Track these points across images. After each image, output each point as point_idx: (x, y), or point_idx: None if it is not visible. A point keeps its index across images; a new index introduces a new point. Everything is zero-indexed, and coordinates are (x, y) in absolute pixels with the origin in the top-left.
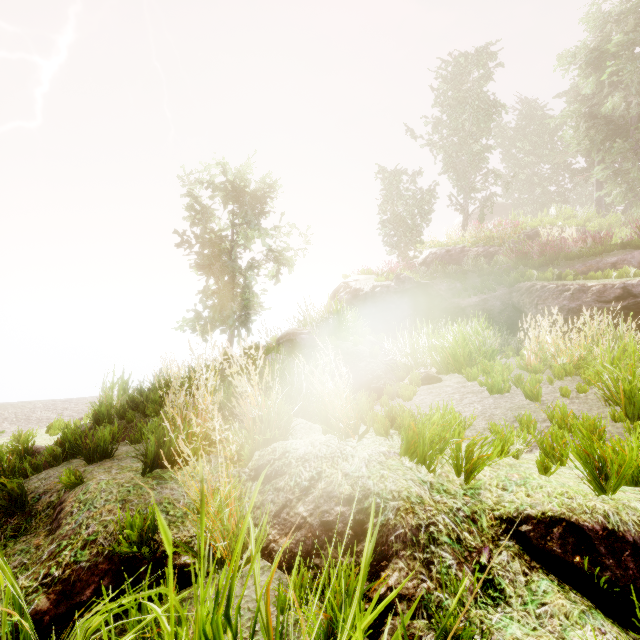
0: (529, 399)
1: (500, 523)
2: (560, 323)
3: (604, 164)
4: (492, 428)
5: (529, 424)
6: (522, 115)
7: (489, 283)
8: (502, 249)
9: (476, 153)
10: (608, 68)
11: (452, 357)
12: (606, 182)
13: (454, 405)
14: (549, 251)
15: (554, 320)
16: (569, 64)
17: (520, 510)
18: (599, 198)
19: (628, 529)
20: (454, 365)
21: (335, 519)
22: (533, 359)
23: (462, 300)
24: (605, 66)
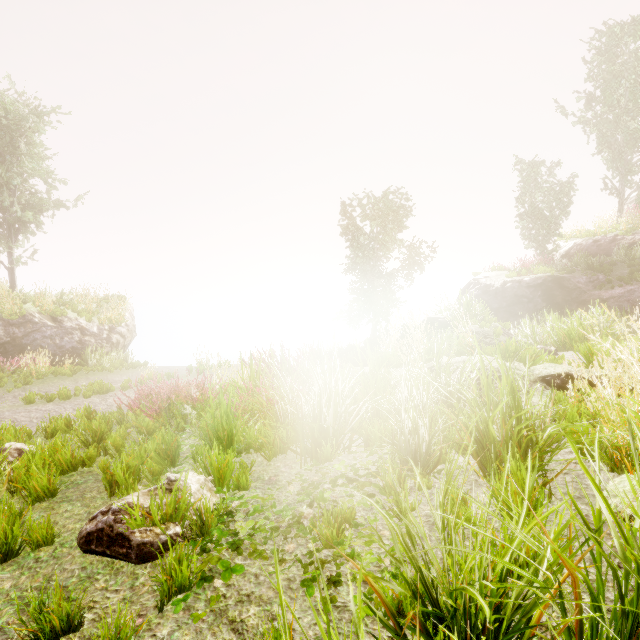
0: None
1: (539, 378)
2: None
3: None
4: None
5: None
6: None
7: (637, 274)
8: None
9: (636, 129)
10: None
11: (568, 337)
12: None
13: None
14: None
15: None
16: None
17: (548, 373)
18: None
19: (591, 375)
20: (570, 343)
21: (465, 377)
22: None
23: (604, 292)
24: None
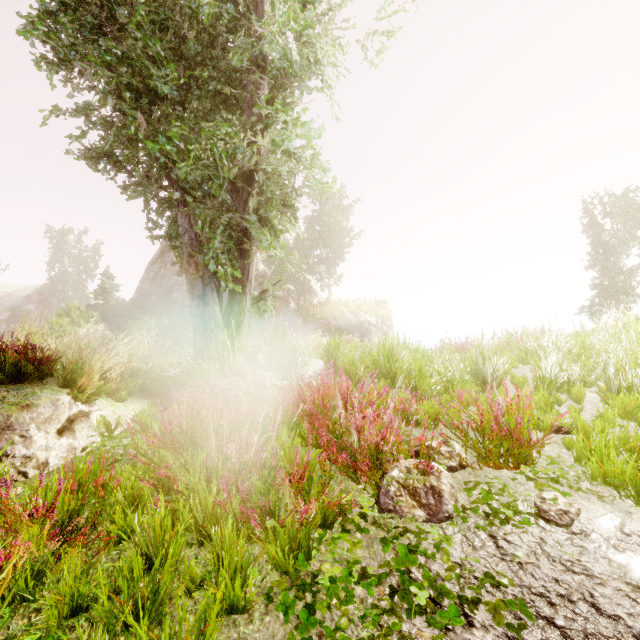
0: None
1: None
2: None
3: None
4: None
5: None
6: None
7: None
8: None
9: None
10: None
11: None
12: None
13: None
14: None
15: None
16: None
17: None
18: None
19: None
20: None
21: None
22: None
23: None
24: None
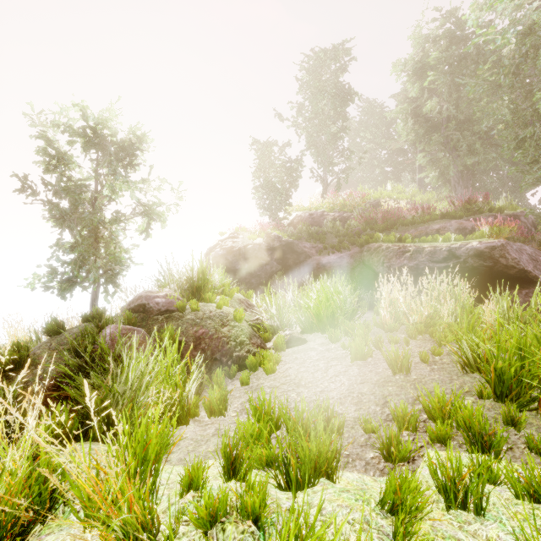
0: (393, 369)
1: None
2: (409, 283)
3: (425, 153)
4: (365, 425)
5: (405, 416)
6: (366, 110)
7: (344, 243)
8: (353, 215)
9: (333, 134)
10: (429, 77)
11: (316, 317)
12: (423, 168)
13: (320, 379)
14: (390, 218)
15: (397, 276)
16: (401, 71)
17: None
18: (420, 179)
19: None
20: (318, 325)
21: None
22: (388, 318)
23: (323, 257)
24: (426, 76)
